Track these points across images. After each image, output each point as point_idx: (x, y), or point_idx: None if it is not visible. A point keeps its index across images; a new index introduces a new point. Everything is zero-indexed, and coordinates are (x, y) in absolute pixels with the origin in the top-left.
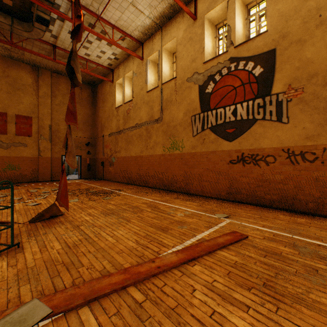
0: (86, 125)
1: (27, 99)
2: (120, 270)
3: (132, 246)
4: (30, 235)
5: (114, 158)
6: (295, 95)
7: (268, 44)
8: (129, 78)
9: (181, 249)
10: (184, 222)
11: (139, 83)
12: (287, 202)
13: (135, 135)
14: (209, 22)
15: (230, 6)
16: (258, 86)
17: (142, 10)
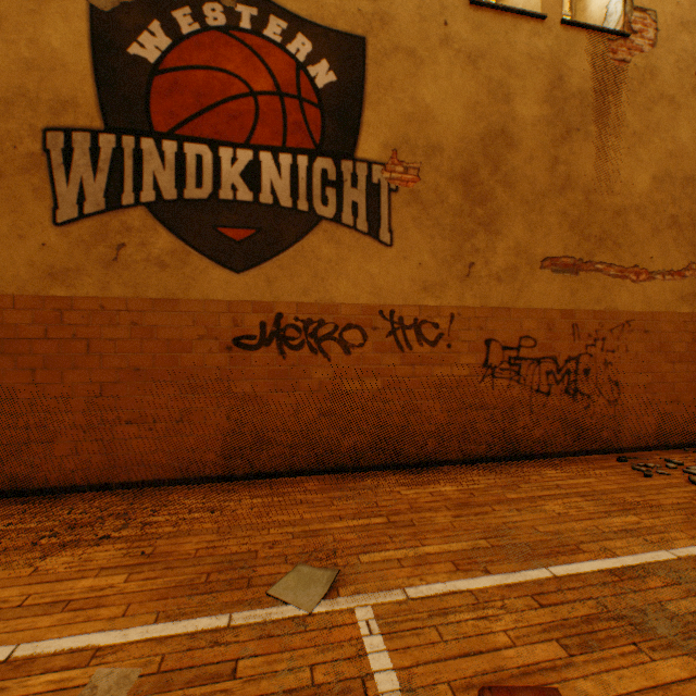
0: None
1: None
2: None
3: None
4: None
5: None
6: (405, 180)
7: (350, 14)
8: None
9: None
10: None
11: None
12: (391, 446)
13: None
14: None
15: None
16: (324, 120)
17: None
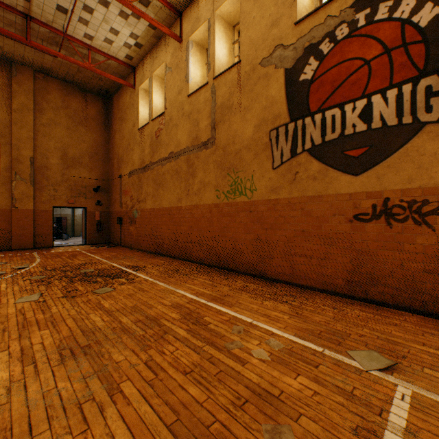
0: (95, 159)
1: None
2: None
3: None
4: None
5: (136, 211)
6: None
7: None
8: (160, 80)
9: None
10: (276, 395)
11: (175, 82)
12: None
13: (168, 171)
14: None
15: None
16: (427, 49)
17: None
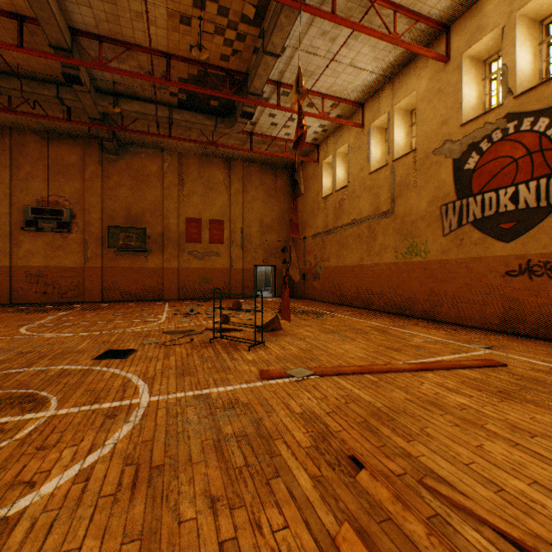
0: (281, 224)
1: (219, 200)
2: (355, 365)
3: (361, 356)
4: (266, 340)
5: (319, 269)
6: None
7: None
8: (342, 155)
9: (414, 362)
10: (422, 346)
11: (357, 161)
12: None
13: (351, 235)
14: (472, 59)
15: (507, 35)
16: None
17: (363, 67)
